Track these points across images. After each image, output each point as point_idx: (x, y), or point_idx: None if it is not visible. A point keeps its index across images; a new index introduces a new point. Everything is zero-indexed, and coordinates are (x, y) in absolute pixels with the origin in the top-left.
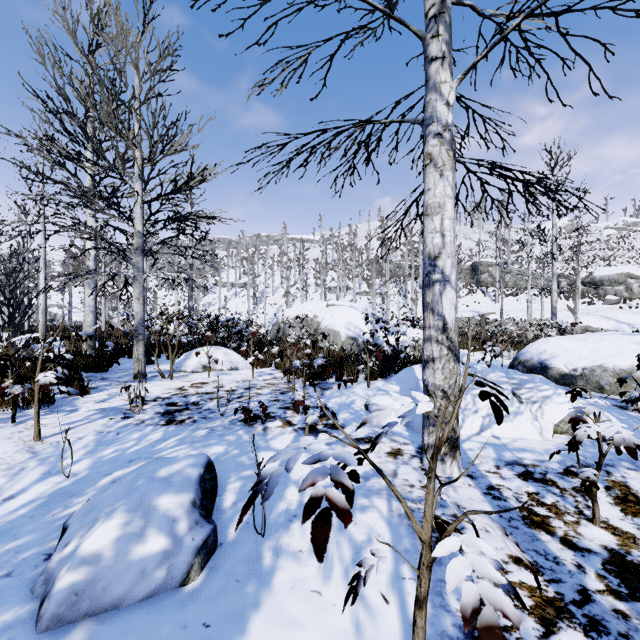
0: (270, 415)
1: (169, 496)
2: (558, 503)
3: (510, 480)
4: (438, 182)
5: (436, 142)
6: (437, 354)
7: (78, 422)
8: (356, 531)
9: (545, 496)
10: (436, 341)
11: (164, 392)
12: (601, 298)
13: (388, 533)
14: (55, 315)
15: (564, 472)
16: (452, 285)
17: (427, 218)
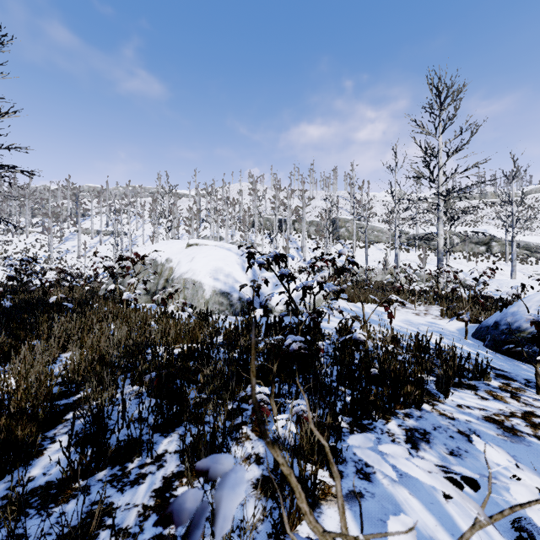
0: None
1: None
2: None
3: None
4: None
5: None
6: None
7: None
8: None
9: None
10: None
11: None
12: (432, 251)
13: None
14: None
15: None
16: None
17: None
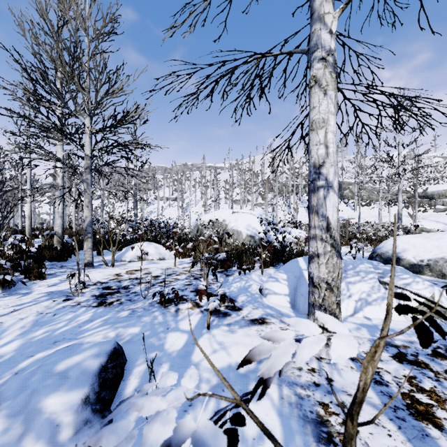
0: (183, 298)
1: (58, 396)
2: (436, 389)
3: (387, 362)
4: (322, 100)
5: (320, 65)
6: (321, 250)
7: (26, 304)
8: (248, 425)
9: (422, 380)
10: (320, 239)
11: (104, 277)
12: (432, 207)
13: (279, 427)
14: (45, 220)
15: (433, 353)
16: (334, 190)
17: (312, 132)
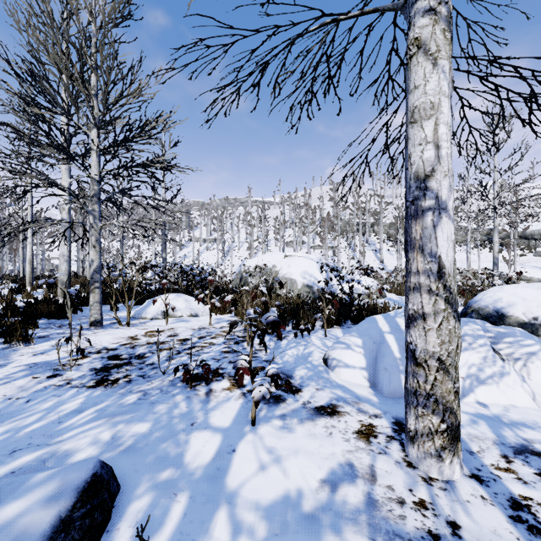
0: (218, 372)
1: None
2: None
3: (535, 486)
4: (430, 74)
5: (427, 21)
6: (430, 309)
7: None
8: None
9: None
10: (428, 291)
11: (113, 342)
12: (532, 250)
13: None
14: (57, 266)
15: None
16: (449, 214)
17: (413, 126)
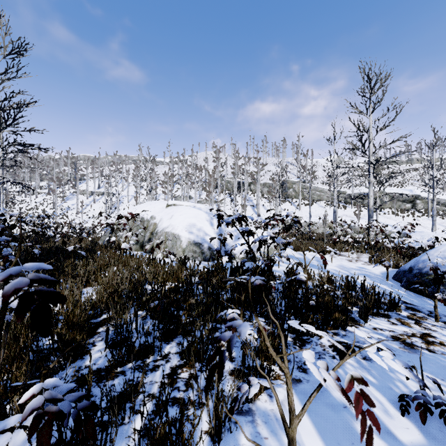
0: None
1: None
2: None
3: None
4: None
5: None
6: None
7: None
8: None
9: None
10: None
11: None
12: (366, 207)
13: None
14: None
15: None
16: None
17: None
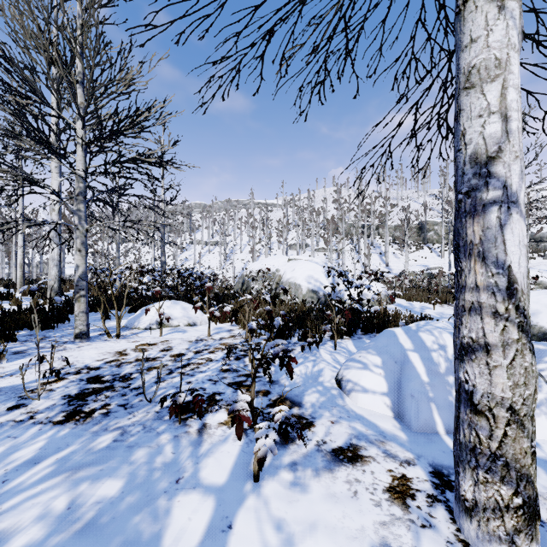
0: (215, 398)
1: None
2: None
3: None
4: (495, 21)
5: None
6: (496, 338)
7: None
8: None
9: None
10: (492, 313)
11: (98, 358)
12: (541, 253)
13: None
14: None
15: None
16: (521, 210)
17: (469, 92)
